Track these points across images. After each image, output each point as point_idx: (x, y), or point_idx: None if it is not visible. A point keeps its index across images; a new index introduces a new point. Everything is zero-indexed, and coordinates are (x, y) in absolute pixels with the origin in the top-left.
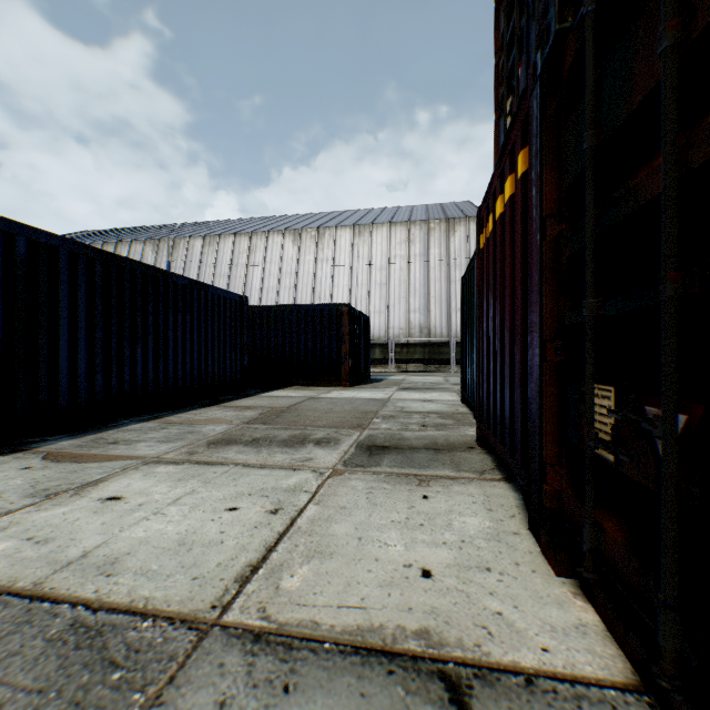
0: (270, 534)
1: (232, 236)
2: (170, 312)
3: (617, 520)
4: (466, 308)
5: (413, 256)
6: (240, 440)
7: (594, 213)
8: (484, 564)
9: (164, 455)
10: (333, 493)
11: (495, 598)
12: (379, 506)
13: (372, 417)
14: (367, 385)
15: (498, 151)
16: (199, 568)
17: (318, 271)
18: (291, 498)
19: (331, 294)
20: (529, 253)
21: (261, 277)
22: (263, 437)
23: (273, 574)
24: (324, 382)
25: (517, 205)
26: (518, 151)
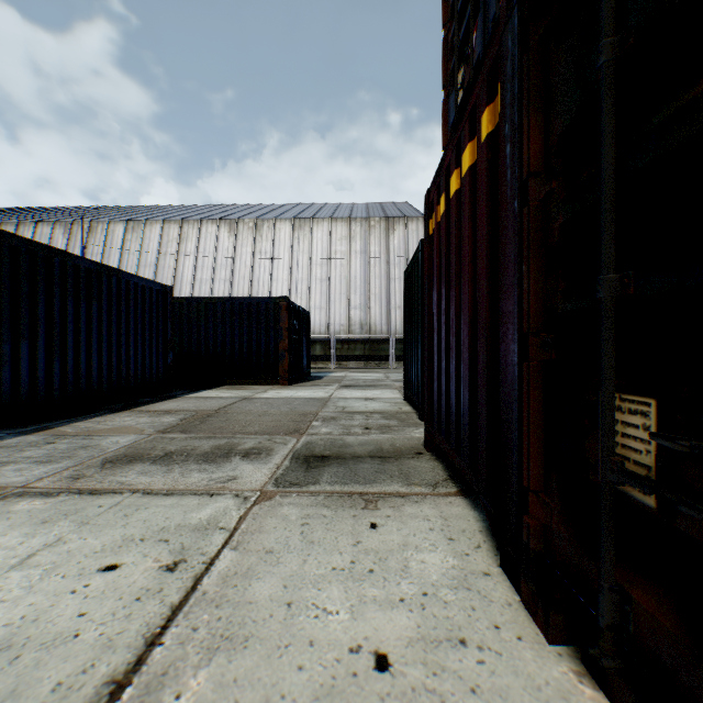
0: (158, 609)
1: (160, 223)
2: (69, 300)
3: (658, 592)
4: (409, 303)
5: (353, 253)
6: (148, 456)
7: (612, 155)
8: (456, 632)
9: (36, 482)
10: (258, 528)
11: (480, 700)
12: (317, 544)
13: (311, 420)
14: (307, 383)
15: (447, 131)
16: (18, 701)
17: (256, 264)
18: (200, 541)
19: (269, 288)
20: (501, 227)
21: (193, 268)
22: (179, 450)
23: (147, 696)
24: (260, 380)
25: (481, 174)
26: (482, 109)
